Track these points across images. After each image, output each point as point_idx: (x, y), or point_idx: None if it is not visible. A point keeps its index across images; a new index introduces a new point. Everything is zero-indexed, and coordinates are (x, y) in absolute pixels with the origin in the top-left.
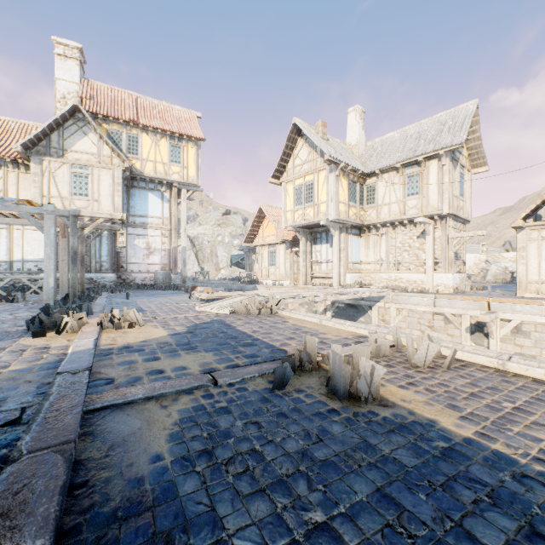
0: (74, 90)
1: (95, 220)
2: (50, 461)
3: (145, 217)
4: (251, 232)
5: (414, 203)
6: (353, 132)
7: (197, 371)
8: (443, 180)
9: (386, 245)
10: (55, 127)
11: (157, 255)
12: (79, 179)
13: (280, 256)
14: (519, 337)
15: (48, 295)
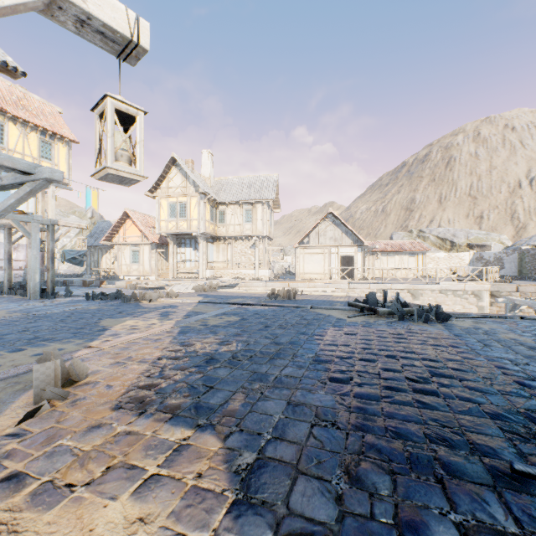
0: None
1: None
2: (269, 303)
3: None
4: (112, 231)
5: (249, 227)
6: (207, 168)
7: (250, 300)
8: (264, 217)
9: (231, 251)
10: None
11: (22, 251)
12: None
13: (145, 255)
14: None
15: (34, 288)
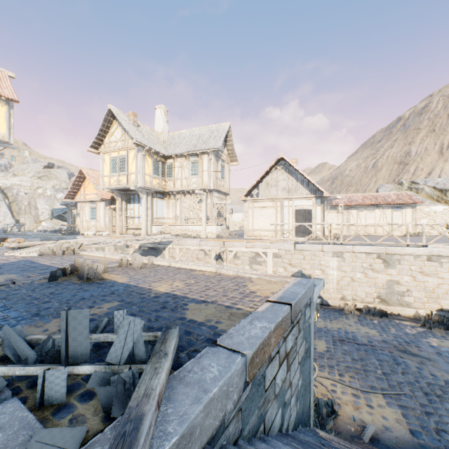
0: None
1: None
2: None
3: None
4: (72, 189)
5: (195, 180)
6: (160, 123)
7: (2, 281)
8: (210, 168)
9: (180, 206)
10: None
11: None
12: None
13: (100, 212)
14: (236, 260)
15: None
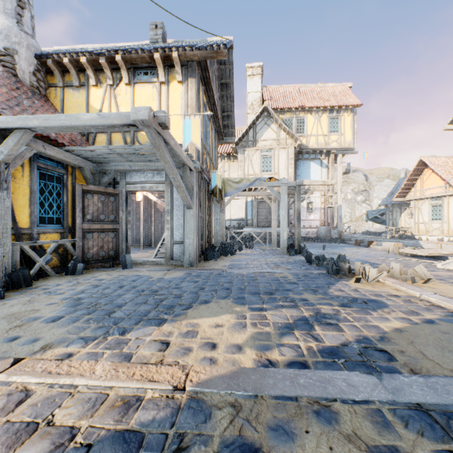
0: (257, 97)
1: None
2: None
3: None
4: (405, 186)
5: None
6: None
7: None
8: None
9: None
10: (251, 126)
11: (317, 213)
12: (265, 159)
13: (449, 210)
14: None
15: (283, 245)
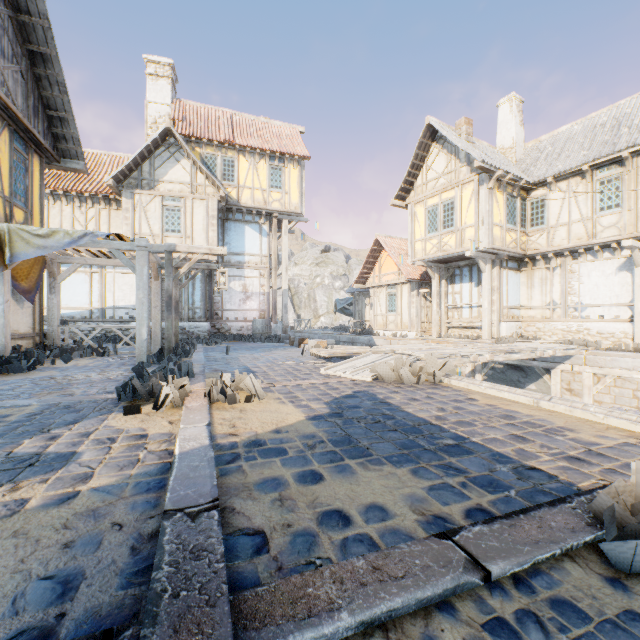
0: (165, 113)
1: (188, 260)
2: None
3: (241, 255)
4: (364, 270)
5: (612, 219)
6: (507, 130)
7: (415, 526)
8: None
9: (561, 283)
10: (147, 155)
11: (255, 300)
12: (171, 213)
13: (402, 300)
14: None
15: (140, 348)
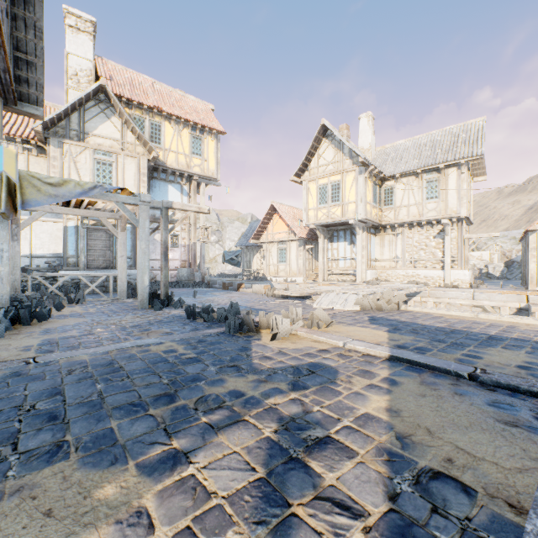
0: (87, 68)
1: None
2: None
3: None
4: (260, 228)
5: (433, 206)
6: (366, 137)
7: None
8: (461, 187)
9: (402, 244)
10: (77, 107)
11: (177, 251)
12: (102, 166)
13: (292, 253)
14: None
15: (142, 294)
